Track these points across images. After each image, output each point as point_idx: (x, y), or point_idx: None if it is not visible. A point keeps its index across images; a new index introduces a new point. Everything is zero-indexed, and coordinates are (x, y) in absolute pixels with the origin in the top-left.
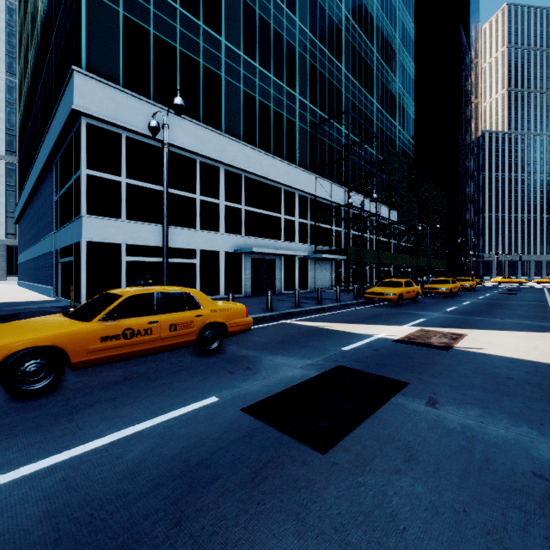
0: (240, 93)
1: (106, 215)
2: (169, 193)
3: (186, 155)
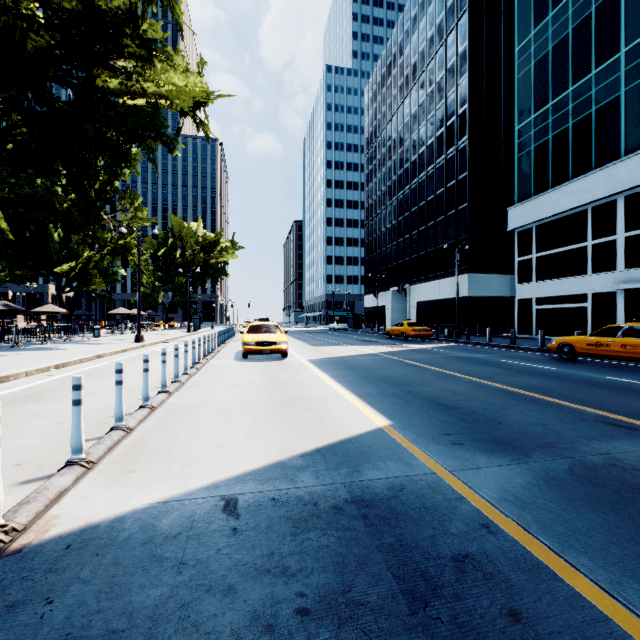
0: None
1: (525, 281)
2: (563, 251)
3: (578, 211)
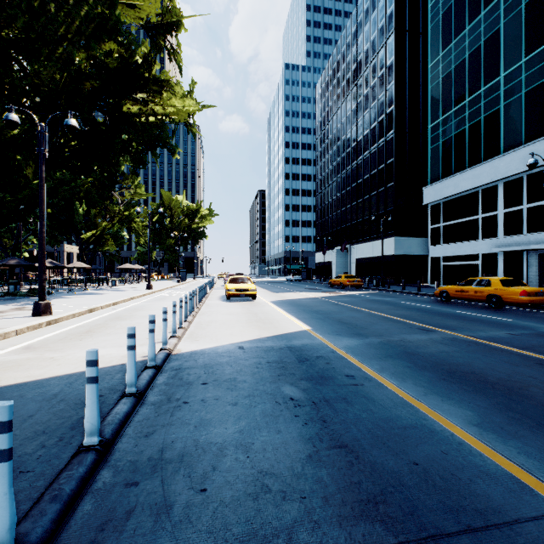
0: (521, 100)
1: (436, 244)
2: (462, 222)
3: (472, 192)
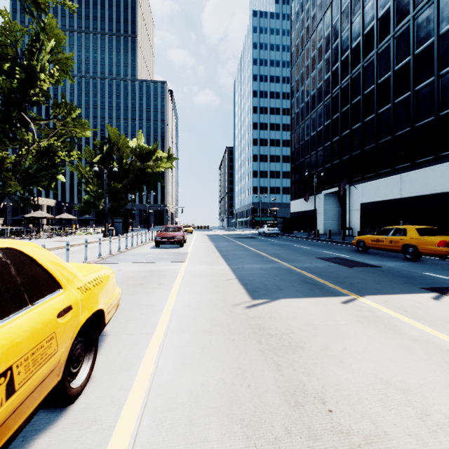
0: None
1: None
2: None
3: None
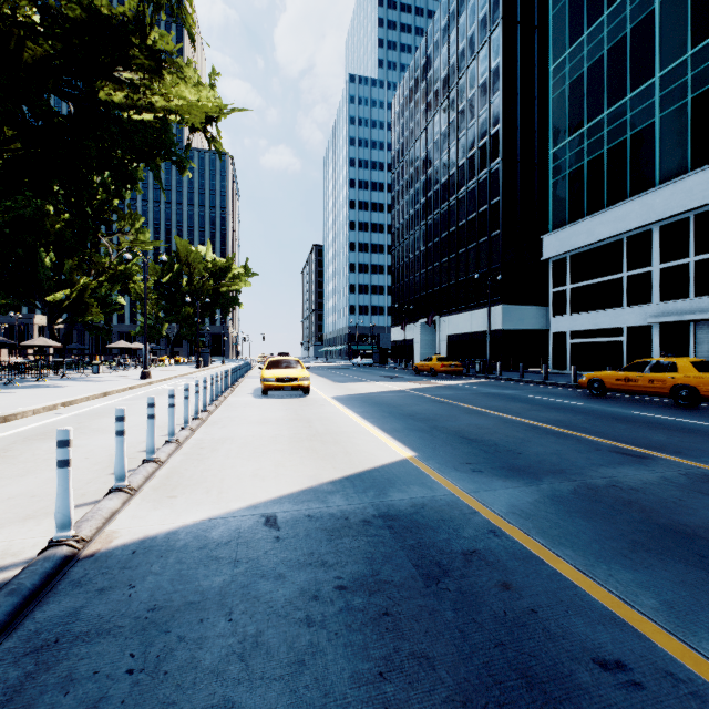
0: (686, 109)
1: (560, 314)
2: (598, 283)
3: (613, 241)
